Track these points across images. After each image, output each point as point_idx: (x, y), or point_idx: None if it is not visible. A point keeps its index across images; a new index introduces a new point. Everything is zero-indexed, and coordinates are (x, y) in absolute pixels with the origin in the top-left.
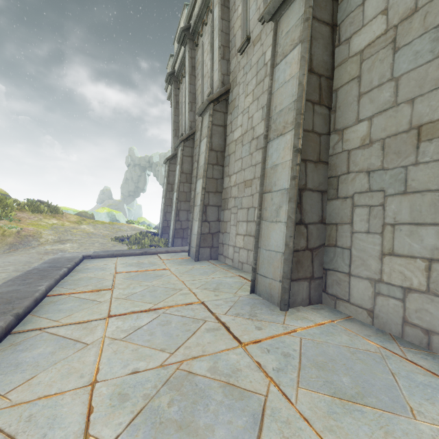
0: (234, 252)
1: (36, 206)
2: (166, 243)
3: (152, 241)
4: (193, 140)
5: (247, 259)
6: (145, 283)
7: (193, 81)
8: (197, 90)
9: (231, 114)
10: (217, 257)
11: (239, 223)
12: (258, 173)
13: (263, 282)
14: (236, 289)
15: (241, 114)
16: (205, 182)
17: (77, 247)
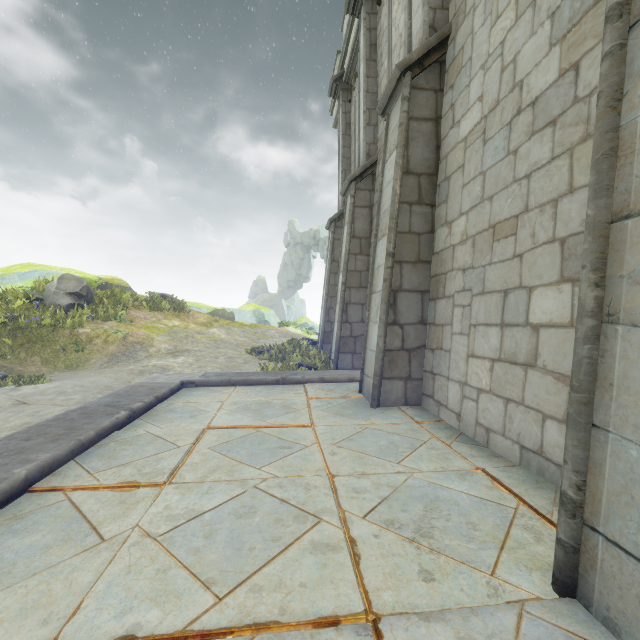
0: (462, 398)
1: (155, 302)
2: (326, 361)
3: (305, 356)
4: (373, 176)
5: (503, 424)
6: (244, 471)
7: (372, 72)
8: (380, 85)
9: (452, 89)
10: (419, 401)
11: (477, 330)
12: (541, 192)
13: (636, 587)
14: (490, 543)
15: (480, 70)
16: (393, 240)
17: (189, 363)
